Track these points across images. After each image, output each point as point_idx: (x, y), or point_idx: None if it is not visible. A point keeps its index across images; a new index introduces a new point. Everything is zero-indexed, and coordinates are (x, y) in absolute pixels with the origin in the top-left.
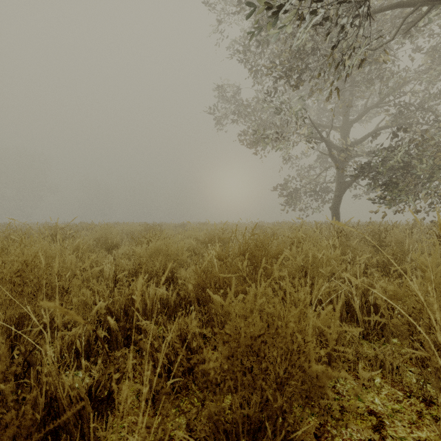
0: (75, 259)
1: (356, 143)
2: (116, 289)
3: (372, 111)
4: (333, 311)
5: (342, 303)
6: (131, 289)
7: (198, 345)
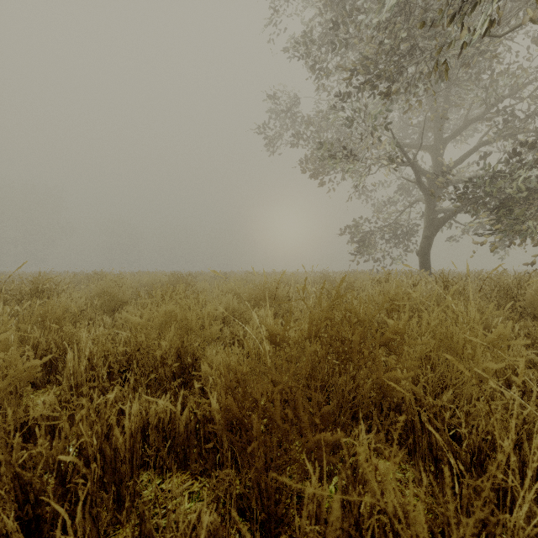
0: None
1: (453, 167)
2: (36, 428)
3: (470, 126)
4: (521, 467)
5: None
6: (77, 423)
7: None
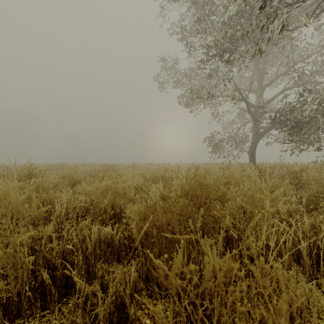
0: (21, 200)
1: (268, 102)
2: (53, 235)
3: (279, 78)
4: (280, 256)
5: (289, 248)
6: (70, 234)
7: (136, 315)
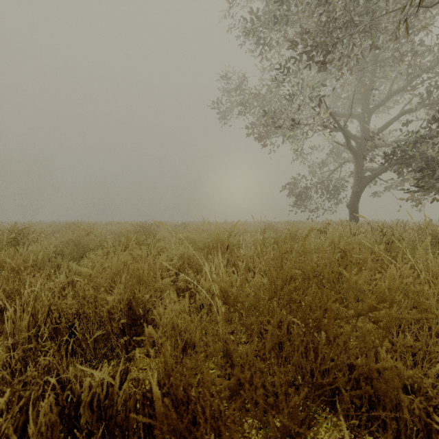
0: None
1: (378, 132)
2: None
3: (392, 99)
4: None
5: None
6: None
7: None
